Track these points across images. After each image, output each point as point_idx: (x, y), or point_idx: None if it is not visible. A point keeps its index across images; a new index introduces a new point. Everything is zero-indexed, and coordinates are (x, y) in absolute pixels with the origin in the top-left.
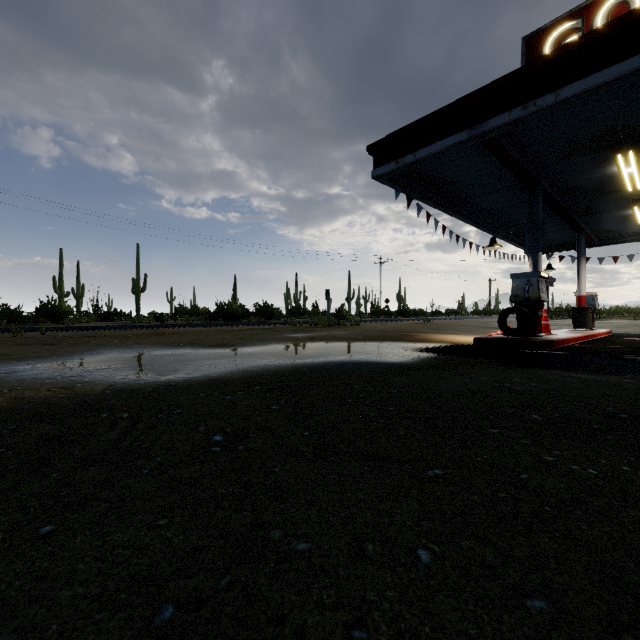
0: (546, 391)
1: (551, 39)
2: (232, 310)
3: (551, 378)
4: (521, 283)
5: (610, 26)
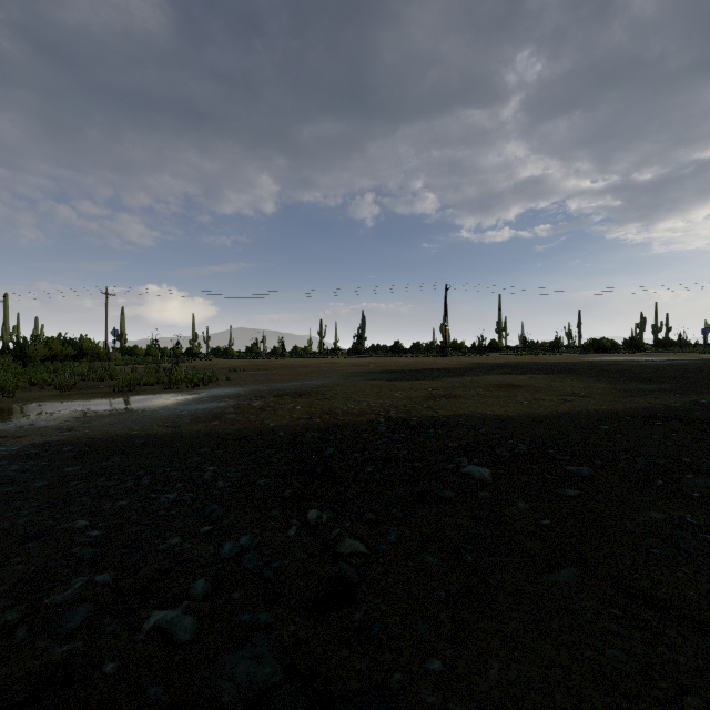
0: None
1: None
2: (603, 344)
3: None
4: None
5: None
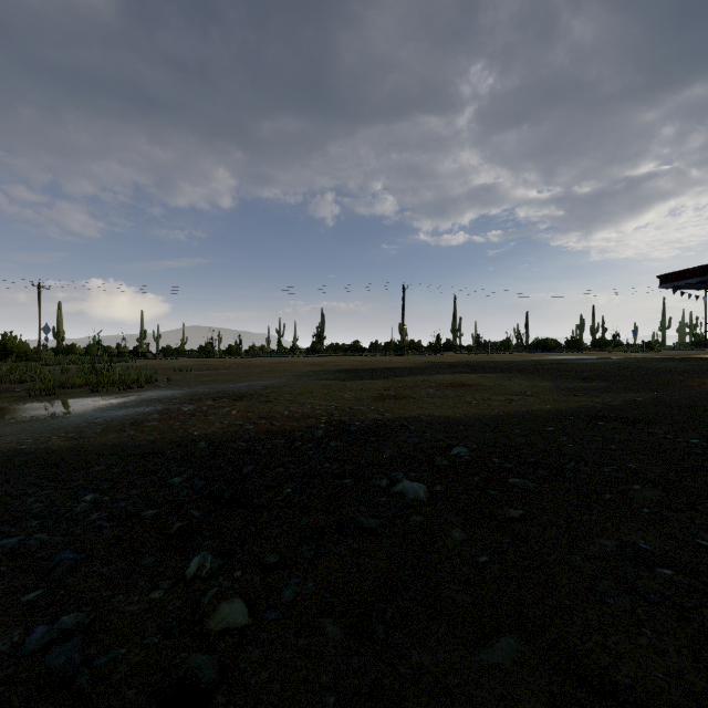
0: None
1: None
2: (548, 343)
3: None
4: None
5: None
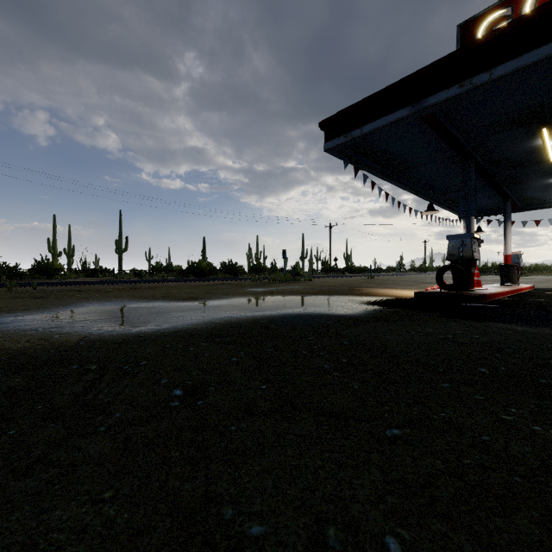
0: (487, 343)
1: (483, 26)
2: (201, 267)
3: (490, 330)
4: (456, 243)
5: (540, 10)
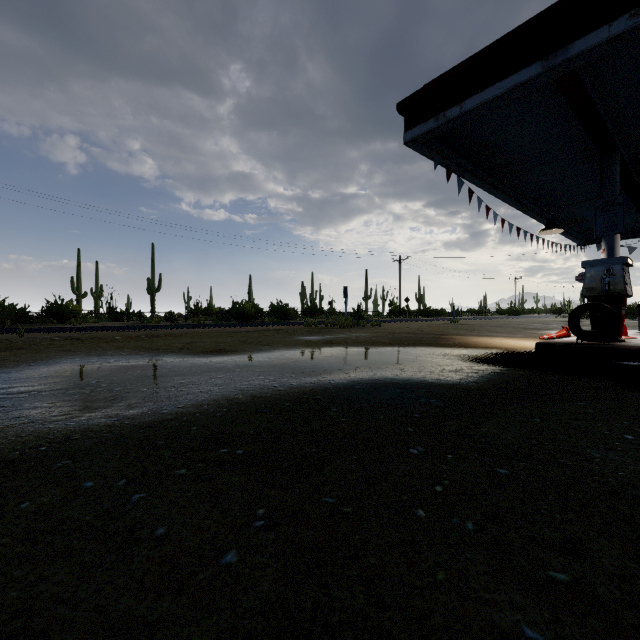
0: None
1: None
2: (244, 310)
3: None
4: (598, 272)
5: None
